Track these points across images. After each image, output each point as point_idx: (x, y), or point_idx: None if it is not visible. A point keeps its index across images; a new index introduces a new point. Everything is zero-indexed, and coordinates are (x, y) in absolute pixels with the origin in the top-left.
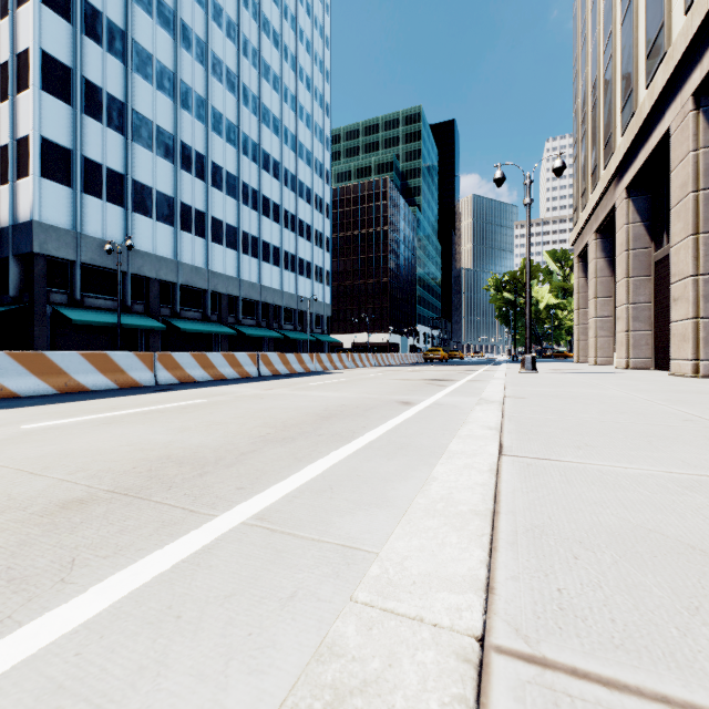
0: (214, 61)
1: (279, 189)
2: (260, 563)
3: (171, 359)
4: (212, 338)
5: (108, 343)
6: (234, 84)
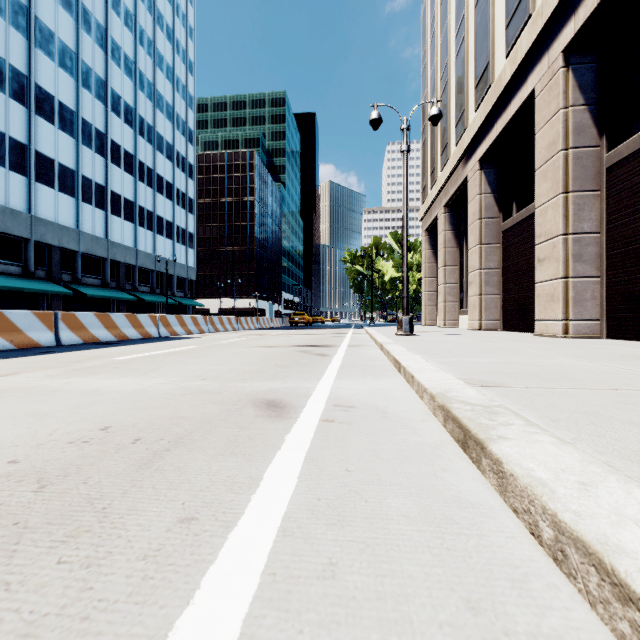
0: None
1: (133, 138)
2: None
3: None
4: (37, 298)
5: None
6: (70, 2)
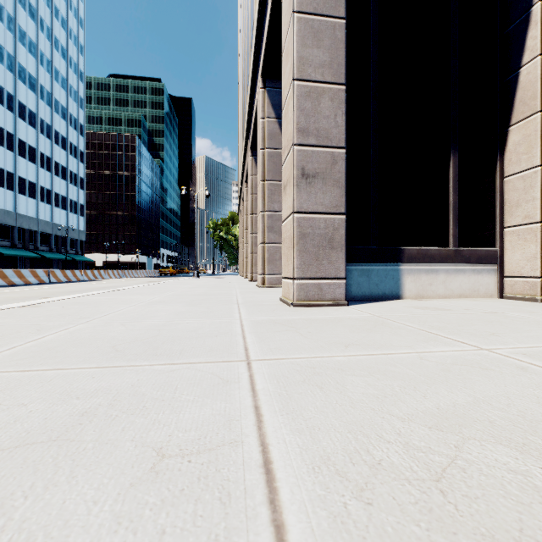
0: None
1: (35, 135)
2: None
3: (3, 273)
4: None
5: None
6: None
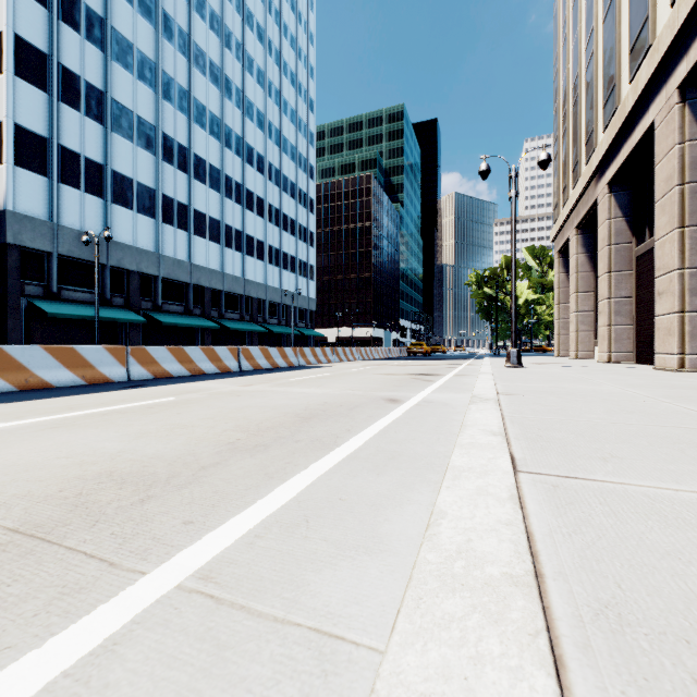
0: (197, 53)
1: (263, 183)
2: (188, 675)
3: (145, 353)
4: (194, 332)
5: (86, 337)
6: (217, 77)
